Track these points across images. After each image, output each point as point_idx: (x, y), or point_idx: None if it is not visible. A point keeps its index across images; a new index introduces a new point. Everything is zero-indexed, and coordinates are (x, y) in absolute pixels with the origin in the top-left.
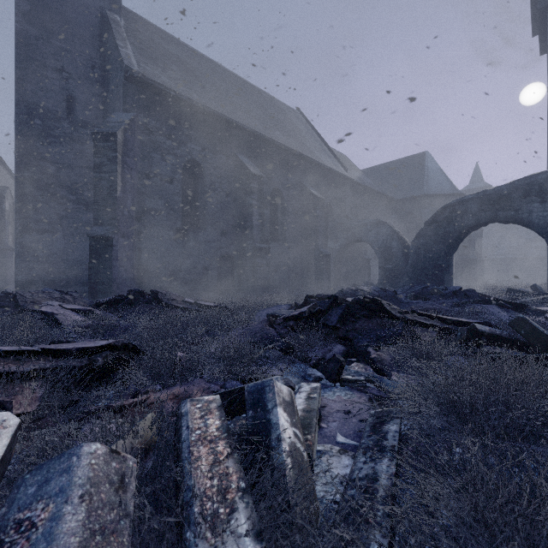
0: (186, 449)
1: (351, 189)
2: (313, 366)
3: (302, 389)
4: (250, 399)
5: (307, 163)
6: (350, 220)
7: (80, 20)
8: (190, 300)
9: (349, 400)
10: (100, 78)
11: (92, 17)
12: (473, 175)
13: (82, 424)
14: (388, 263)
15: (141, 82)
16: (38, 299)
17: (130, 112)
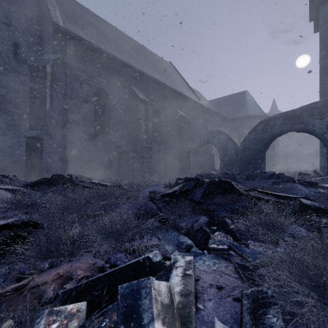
0: None
1: (202, 111)
2: (184, 234)
3: (178, 263)
4: (122, 306)
5: (176, 94)
6: (202, 130)
7: None
8: (95, 182)
9: (218, 270)
10: (38, 32)
11: None
12: (272, 106)
13: None
14: (225, 157)
15: (65, 34)
16: None
17: (57, 54)
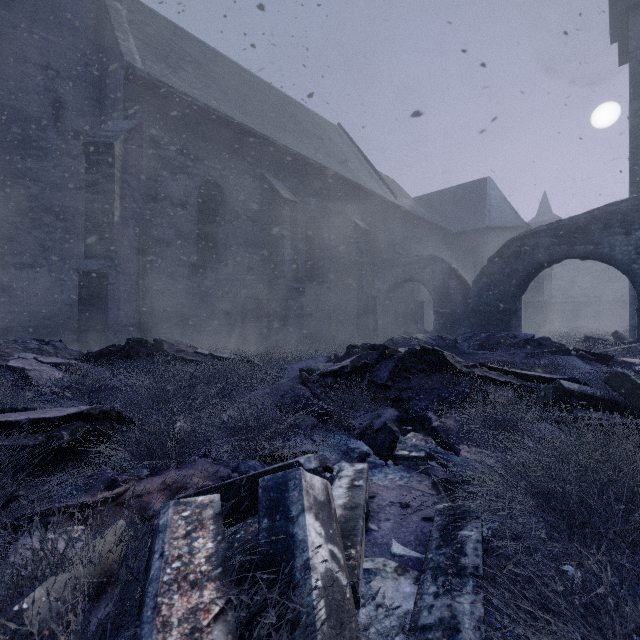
0: (151, 599)
1: (401, 220)
2: (358, 436)
3: (343, 472)
4: (265, 500)
5: (350, 188)
6: (400, 256)
7: (71, 7)
8: (204, 352)
9: (407, 486)
10: (96, 78)
11: (85, 3)
12: (541, 206)
13: (22, 534)
14: (445, 306)
15: (146, 83)
16: (8, 350)
17: (132, 120)
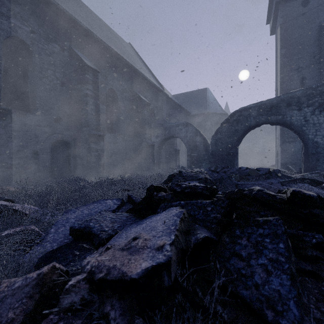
0: None
1: (166, 103)
2: None
3: None
4: None
5: (137, 76)
6: (167, 122)
7: None
8: None
9: None
10: None
11: None
12: (225, 108)
13: None
14: (194, 152)
15: None
16: None
17: None
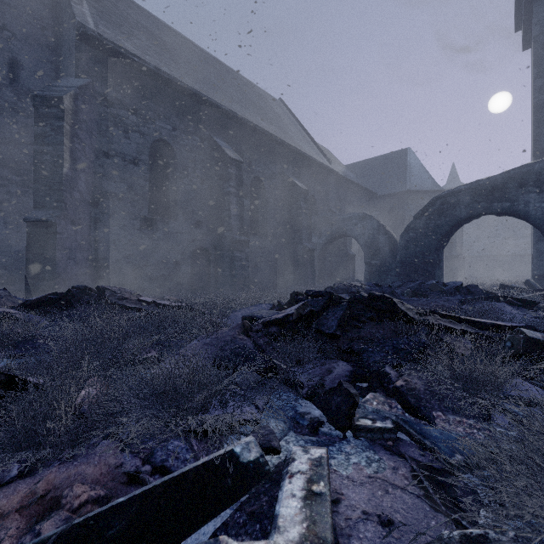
0: None
1: (335, 183)
2: (307, 397)
3: (295, 464)
4: None
5: (290, 153)
6: (335, 214)
7: None
8: (147, 299)
9: (379, 478)
10: (52, 42)
11: None
12: (450, 175)
13: None
14: (374, 258)
15: (97, 43)
16: None
17: (84, 78)
